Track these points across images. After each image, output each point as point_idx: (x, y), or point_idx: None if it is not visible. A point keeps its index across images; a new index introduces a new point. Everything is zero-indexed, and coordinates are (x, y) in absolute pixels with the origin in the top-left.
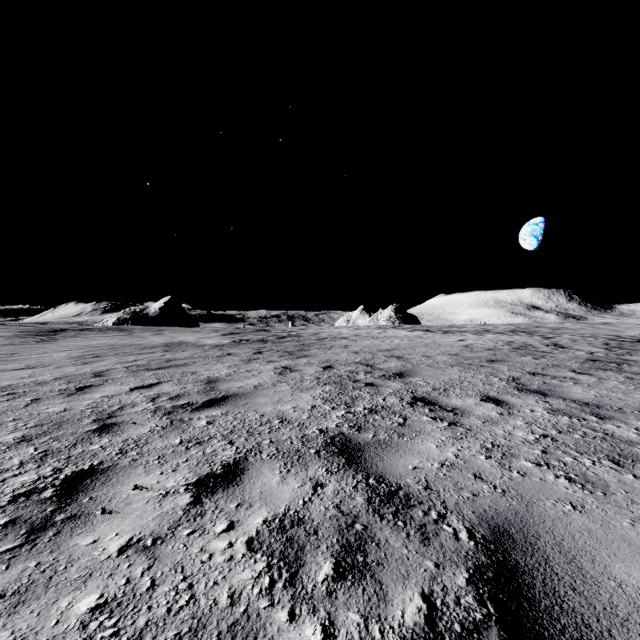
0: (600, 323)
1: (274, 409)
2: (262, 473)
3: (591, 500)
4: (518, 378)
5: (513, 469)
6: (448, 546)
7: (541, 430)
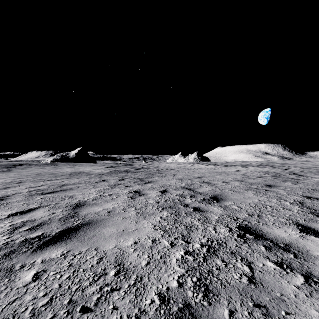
0: (304, 161)
1: (115, 246)
2: None
3: None
4: (302, 202)
5: None
6: None
7: None
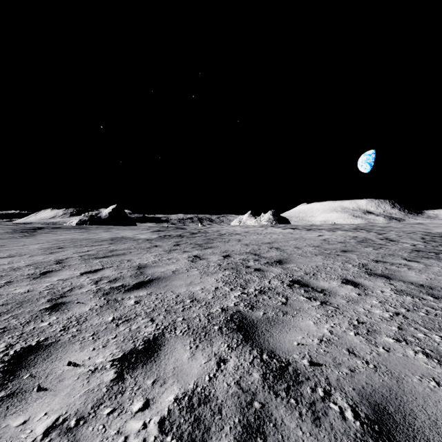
0: (415, 223)
1: (187, 290)
2: (175, 349)
3: None
4: (366, 264)
5: (378, 345)
6: (337, 427)
7: (393, 308)
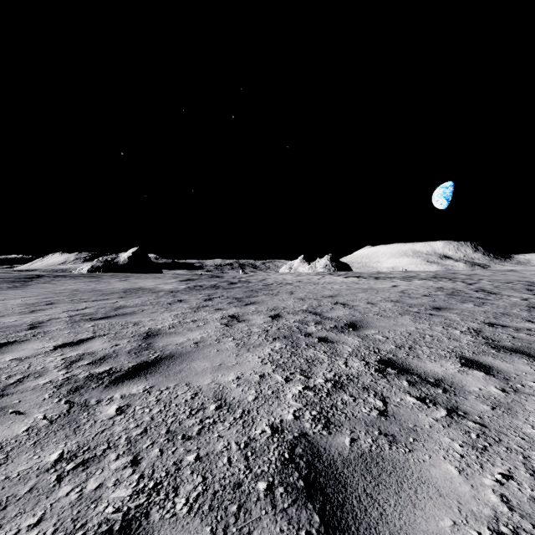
0: (506, 270)
1: (212, 381)
2: None
3: None
4: (480, 330)
5: None
6: None
7: None
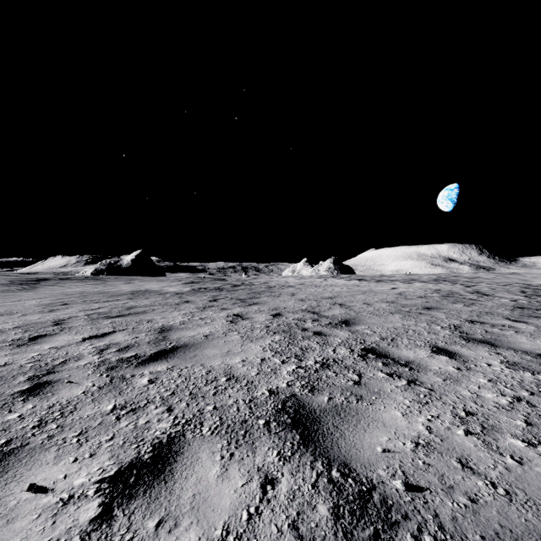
0: (509, 273)
1: (222, 363)
2: (199, 459)
3: None
4: (459, 326)
5: (504, 452)
6: None
7: (510, 390)
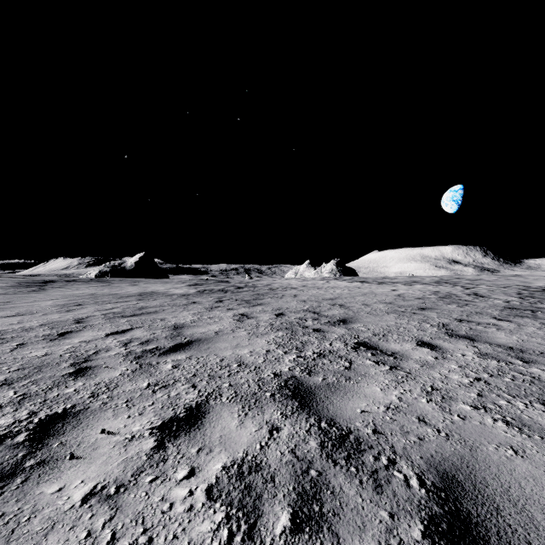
0: (511, 275)
1: (233, 353)
2: (222, 416)
3: (530, 444)
4: (447, 324)
5: (453, 412)
6: (400, 494)
7: (474, 373)
